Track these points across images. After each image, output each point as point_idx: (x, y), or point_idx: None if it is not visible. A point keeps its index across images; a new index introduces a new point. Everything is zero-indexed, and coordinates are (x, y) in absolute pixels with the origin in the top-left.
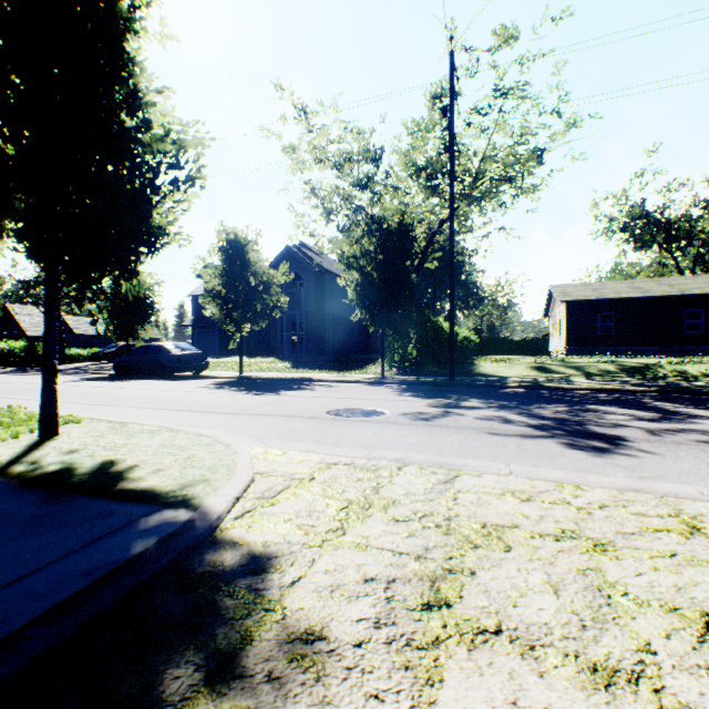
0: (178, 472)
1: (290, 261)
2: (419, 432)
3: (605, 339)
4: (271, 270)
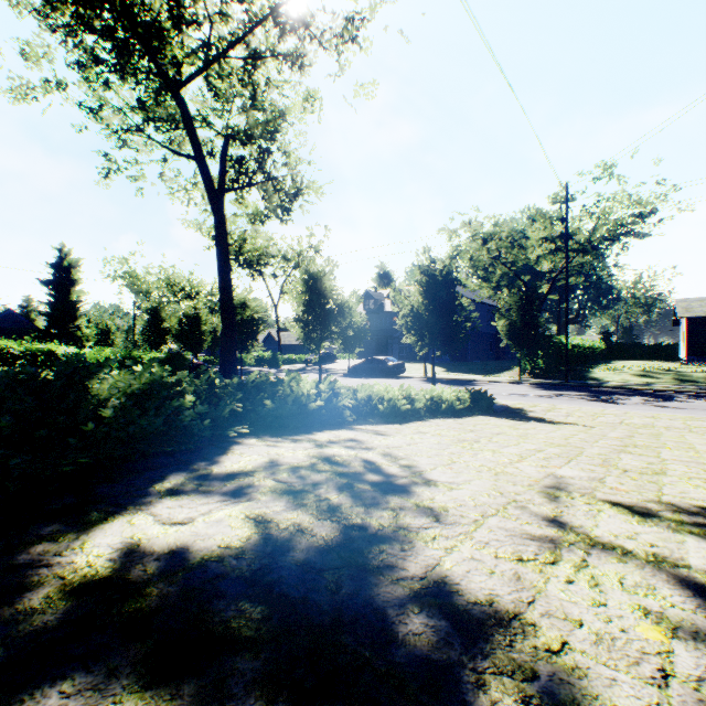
0: None
1: None
2: (545, 399)
3: None
4: None
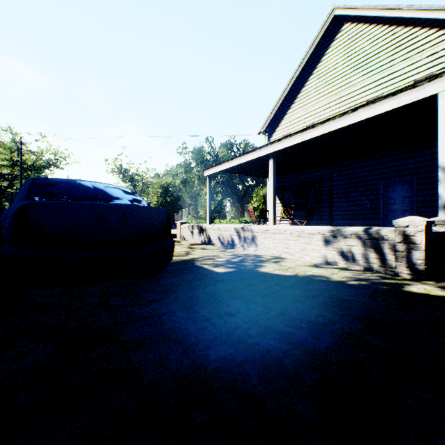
0: None
1: None
2: None
3: None
4: None
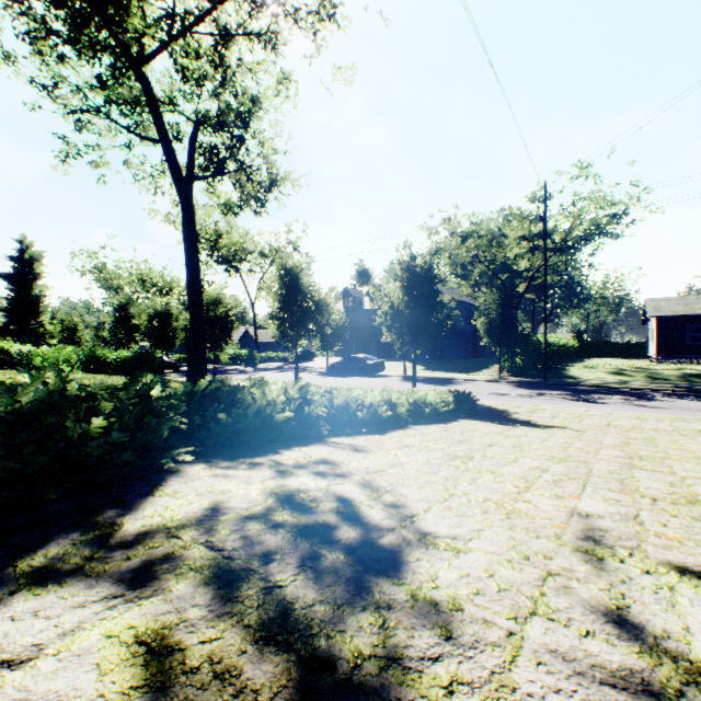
0: None
1: None
2: (527, 399)
3: (694, 348)
4: None
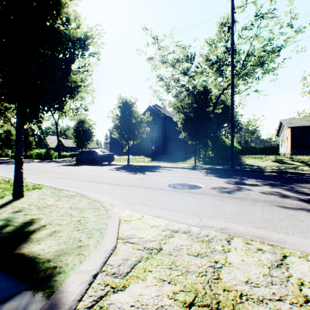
0: (65, 235)
1: (151, 113)
2: (228, 203)
3: None
4: (142, 115)
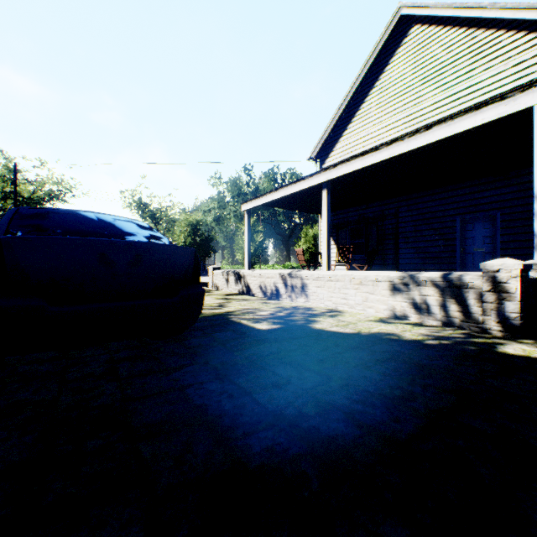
0: None
1: None
2: None
3: None
4: None
